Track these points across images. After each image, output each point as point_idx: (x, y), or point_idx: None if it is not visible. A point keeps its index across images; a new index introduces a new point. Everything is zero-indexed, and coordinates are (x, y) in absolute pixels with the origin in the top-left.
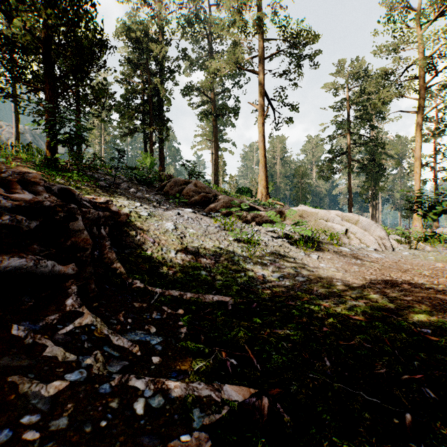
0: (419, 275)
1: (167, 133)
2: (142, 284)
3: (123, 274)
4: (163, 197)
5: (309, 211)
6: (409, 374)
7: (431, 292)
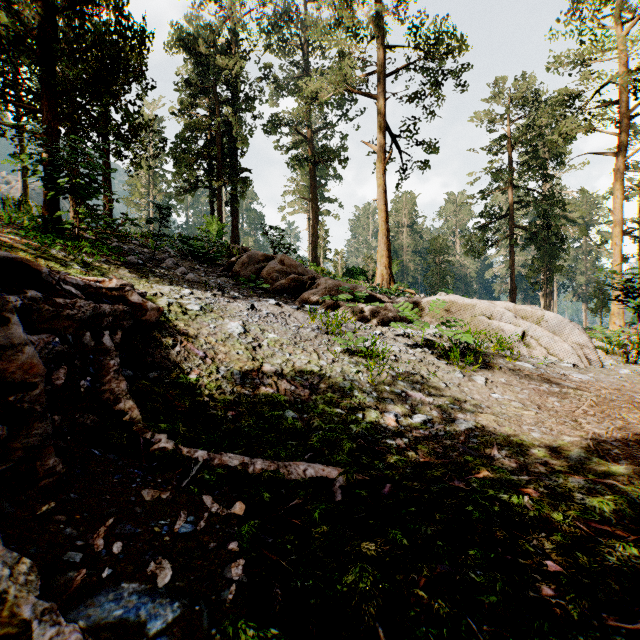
0: None
1: (243, 188)
2: (170, 442)
3: (137, 421)
4: (230, 280)
5: (460, 303)
6: None
7: None
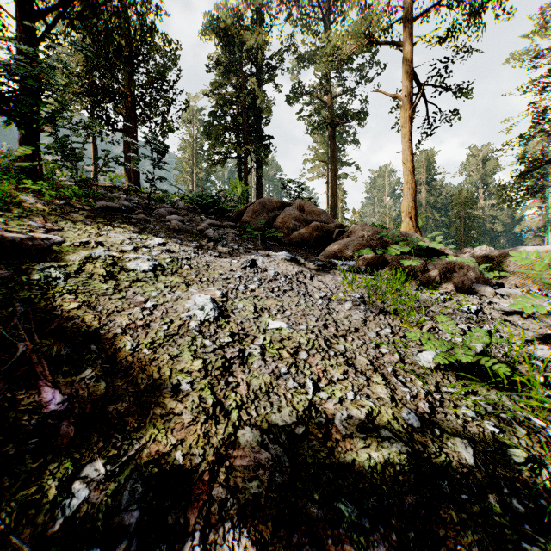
0: None
1: (266, 153)
2: None
3: None
4: (236, 231)
5: None
6: None
7: None
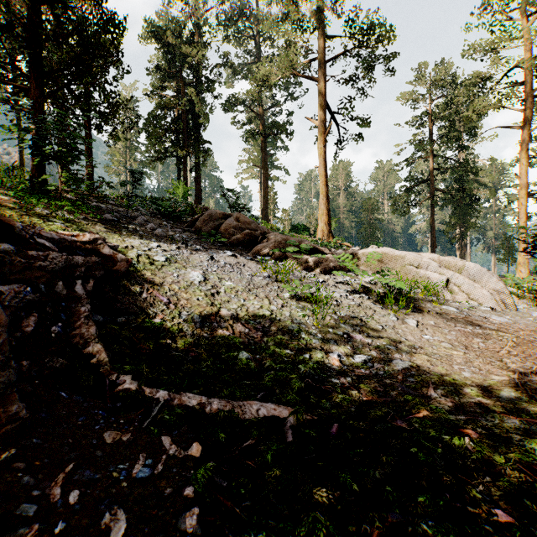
0: None
1: (205, 157)
2: (134, 383)
3: (104, 364)
4: (193, 235)
5: (391, 255)
6: None
7: None
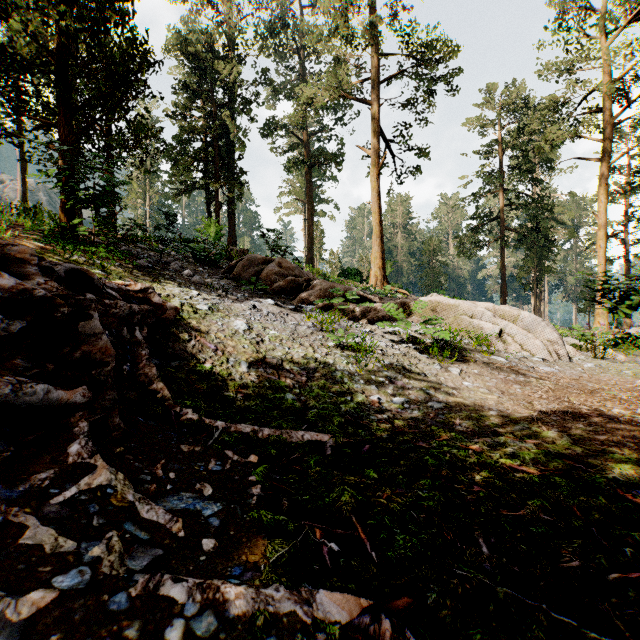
0: (612, 399)
1: (240, 190)
2: (195, 415)
3: (168, 399)
4: (232, 282)
5: (445, 303)
6: (619, 571)
7: (634, 427)
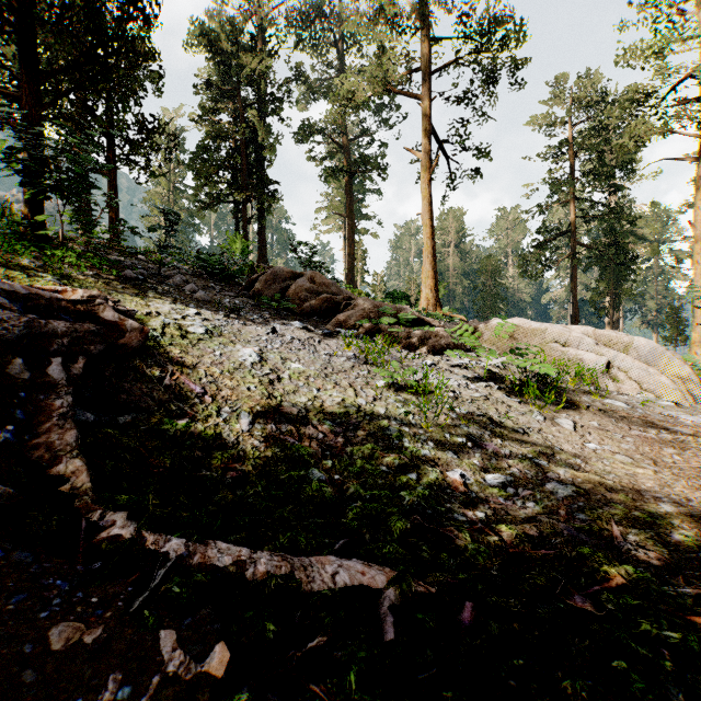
0: None
1: (271, 202)
2: (129, 526)
3: (83, 493)
4: (250, 301)
5: (526, 328)
6: None
7: None
